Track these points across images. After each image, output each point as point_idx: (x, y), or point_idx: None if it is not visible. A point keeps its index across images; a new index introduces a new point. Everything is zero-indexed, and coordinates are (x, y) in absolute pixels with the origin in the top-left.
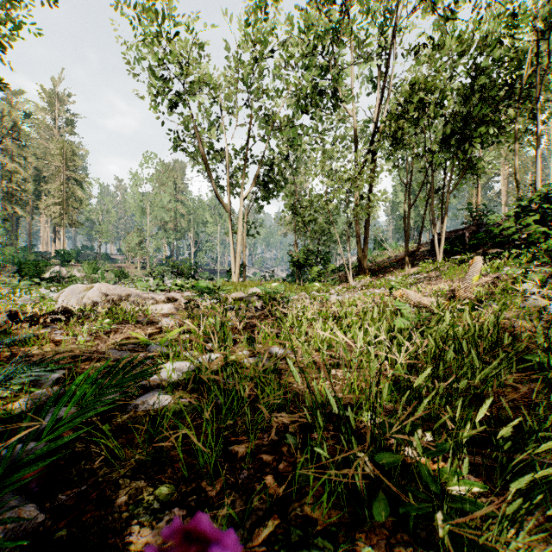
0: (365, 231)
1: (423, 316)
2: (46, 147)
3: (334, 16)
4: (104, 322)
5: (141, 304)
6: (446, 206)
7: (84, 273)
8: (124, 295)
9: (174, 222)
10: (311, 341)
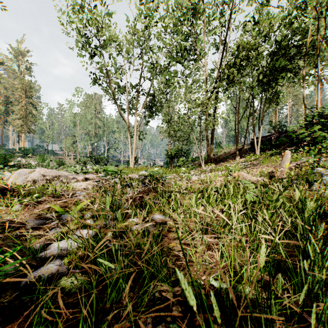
0: (211, 136)
1: (262, 191)
2: (13, 83)
3: (193, 1)
4: (34, 196)
5: (67, 182)
6: (261, 121)
7: (36, 162)
8: (56, 176)
9: (94, 131)
10: (188, 215)
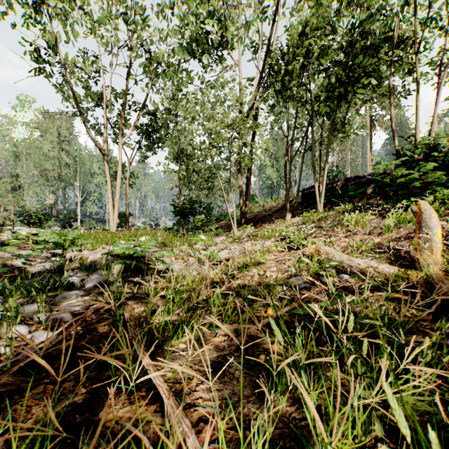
0: (247, 182)
1: None
2: None
3: None
4: None
5: None
6: (327, 157)
7: None
8: None
9: (58, 171)
10: None
